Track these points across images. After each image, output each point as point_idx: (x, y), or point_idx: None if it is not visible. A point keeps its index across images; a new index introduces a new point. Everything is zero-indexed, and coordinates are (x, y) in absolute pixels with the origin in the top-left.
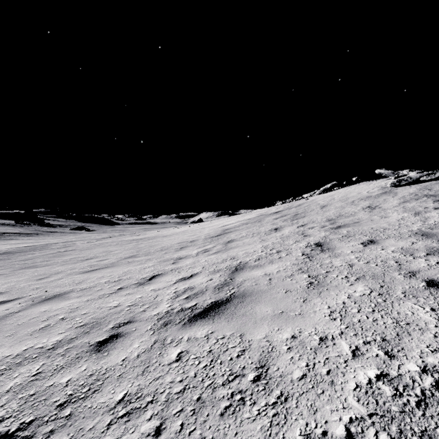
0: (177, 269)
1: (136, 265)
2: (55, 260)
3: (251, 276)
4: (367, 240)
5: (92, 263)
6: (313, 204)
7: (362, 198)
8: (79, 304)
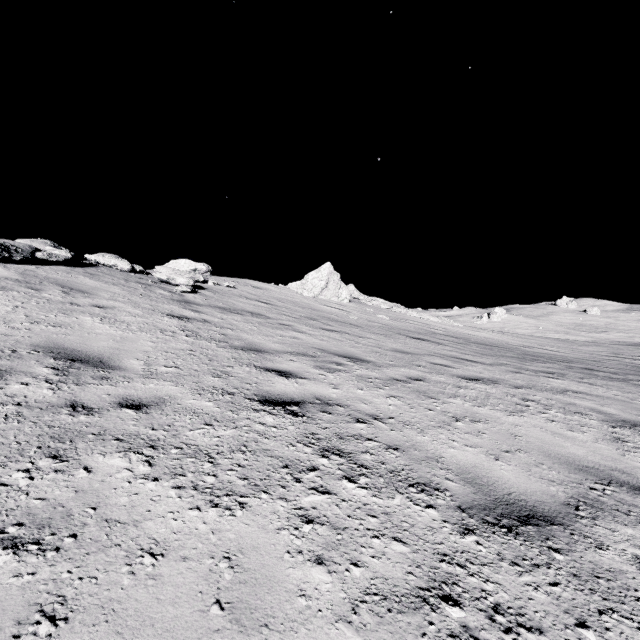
0: None
1: None
2: None
3: (622, 412)
4: (434, 364)
5: None
6: None
7: (14, 283)
8: None
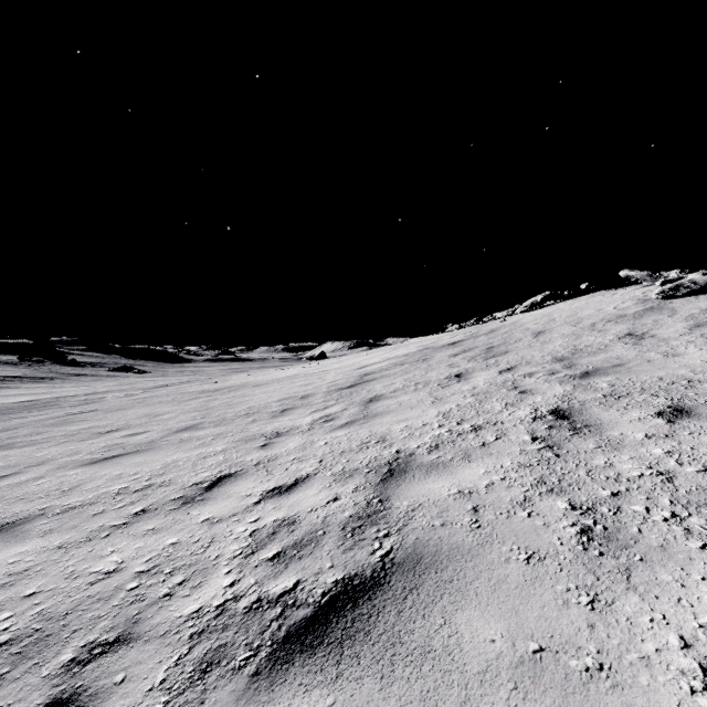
0: (268, 463)
1: (193, 447)
2: (53, 432)
3: (427, 495)
4: (666, 406)
5: (115, 441)
6: (518, 328)
7: (609, 319)
8: (34, 560)
